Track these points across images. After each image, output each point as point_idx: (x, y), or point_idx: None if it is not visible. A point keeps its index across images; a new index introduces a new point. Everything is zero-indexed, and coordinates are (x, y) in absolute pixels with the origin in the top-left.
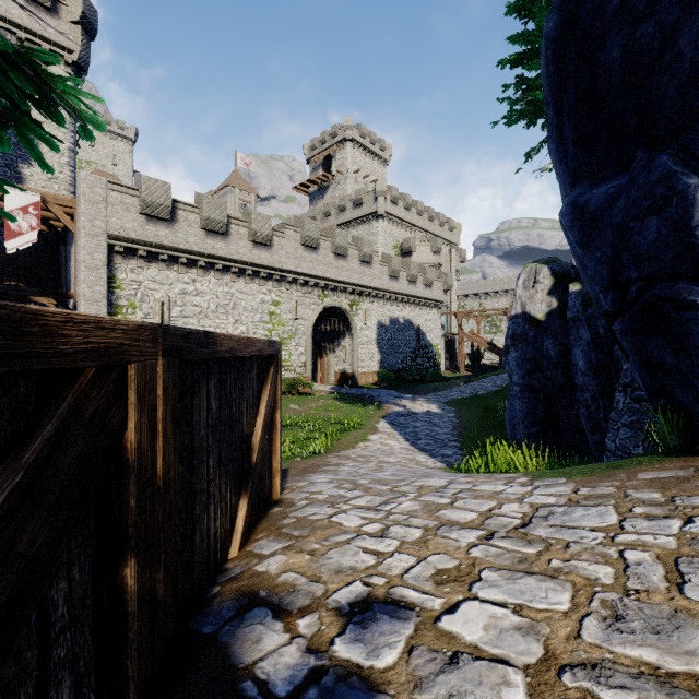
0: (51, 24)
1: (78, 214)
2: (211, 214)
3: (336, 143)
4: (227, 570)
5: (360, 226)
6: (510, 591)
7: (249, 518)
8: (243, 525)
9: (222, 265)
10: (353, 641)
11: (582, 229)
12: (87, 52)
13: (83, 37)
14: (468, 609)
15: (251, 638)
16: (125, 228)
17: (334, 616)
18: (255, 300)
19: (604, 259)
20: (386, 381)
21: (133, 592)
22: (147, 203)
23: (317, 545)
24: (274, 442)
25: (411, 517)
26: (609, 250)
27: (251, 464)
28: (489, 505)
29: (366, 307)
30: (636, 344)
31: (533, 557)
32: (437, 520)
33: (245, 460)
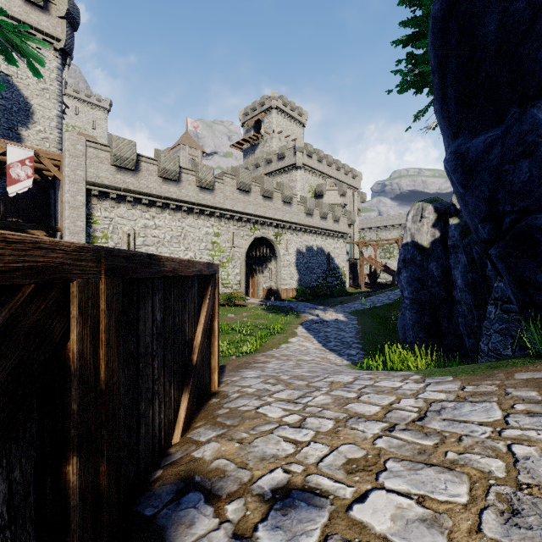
0: (44, 19)
1: (63, 166)
2: (166, 165)
3: (264, 110)
4: (170, 455)
5: (283, 175)
6: (413, 482)
7: (190, 409)
8: (184, 416)
9: (175, 205)
10: (274, 528)
11: (463, 172)
12: (71, 41)
13: (68, 29)
14: (376, 499)
15: (185, 522)
16: (99, 177)
17: (258, 502)
18: (200, 233)
19: (482, 196)
20: (303, 296)
21: (75, 487)
22: (117, 157)
23: (245, 434)
24: (213, 345)
25: (324, 409)
26: (487, 189)
27: (192, 364)
28: (389, 399)
29: (287, 238)
30: (510, 266)
31: (431, 449)
32: (346, 412)
33: (187, 361)
